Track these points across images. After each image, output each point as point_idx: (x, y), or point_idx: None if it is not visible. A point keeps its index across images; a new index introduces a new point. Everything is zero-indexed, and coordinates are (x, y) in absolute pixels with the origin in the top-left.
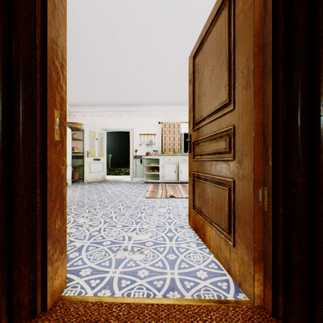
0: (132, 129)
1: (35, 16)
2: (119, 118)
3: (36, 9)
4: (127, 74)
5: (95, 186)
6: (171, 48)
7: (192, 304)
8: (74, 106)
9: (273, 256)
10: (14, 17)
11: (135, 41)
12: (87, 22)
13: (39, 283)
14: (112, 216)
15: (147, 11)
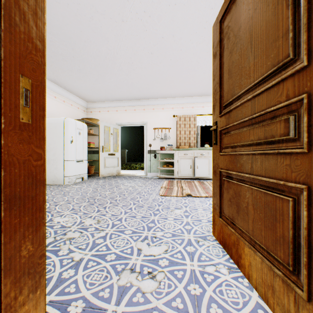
0: (146, 124)
1: None
2: (133, 113)
3: None
4: (141, 65)
5: (109, 181)
6: (188, 28)
7: None
8: (90, 103)
9: None
10: None
11: (148, 23)
12: (96, 4)
13: None
14: (122, 217)
15: None
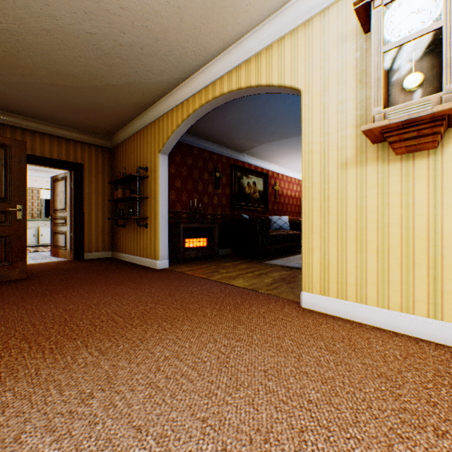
0: None
1: None
2: None
3: None
4: None
5: None
6: None
7: (53, 261)
8: None
9: (74, 247)
10: None
11: None
12: None
13: None
14: None
15: None
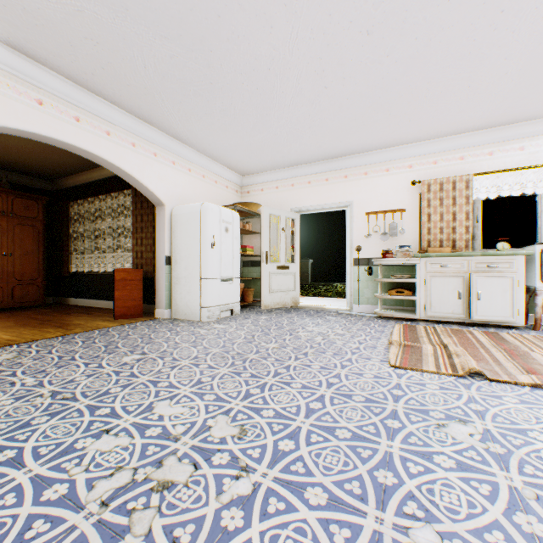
0: (351, 205)
1: None
2: (323, 186)
3: None
4: (341, 71)
5: (278, 319)
6: None
7: None
8: (247, 176)
9: None
10: None
11: None
12: None
13: None
14: (299, 428)
15: None
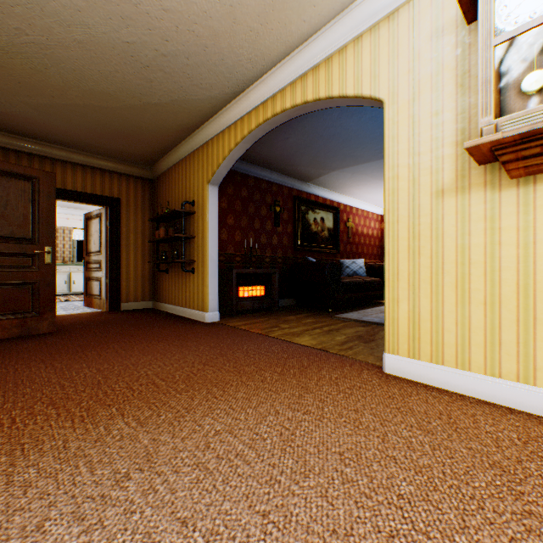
0: None
1: None
2: None
3: None
4: None
5: None
6: None
7: (86, 313)
8: None
9: (110, 295)
10: None
11: None
12: None
13: None
14: None
15: None
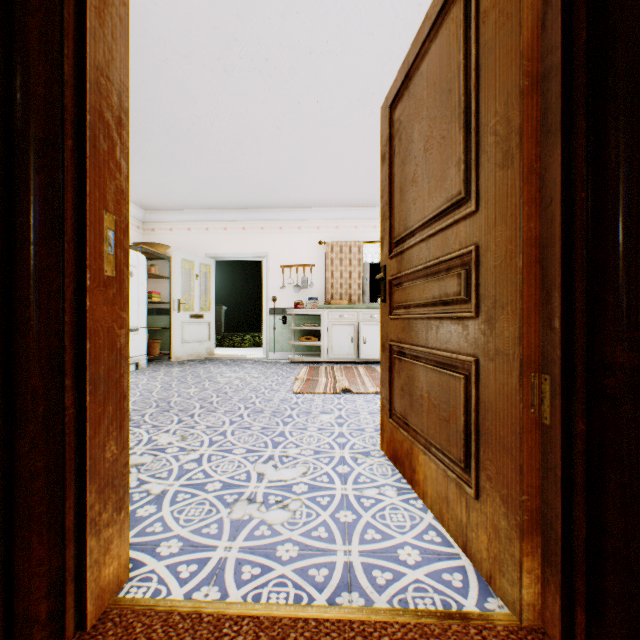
0: (268, 257)
1: (61, 18)
2: (241, 235)
3: (63, 4)
4: (257, 146)
5: (193, 369)
6: (344, 91)
7: (390, 620)
8: (152, 211)
9: (563, 521)
10: (19, 19)
11: (272, 79)
12: (176, 40)
13: (71, 573)
14: (226, 430)
15: (295, 17)
